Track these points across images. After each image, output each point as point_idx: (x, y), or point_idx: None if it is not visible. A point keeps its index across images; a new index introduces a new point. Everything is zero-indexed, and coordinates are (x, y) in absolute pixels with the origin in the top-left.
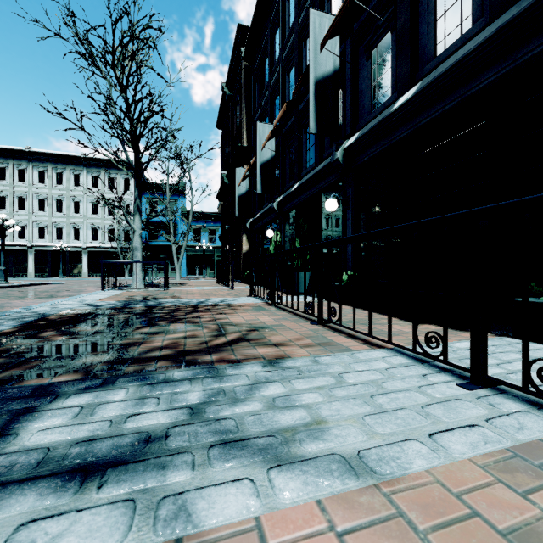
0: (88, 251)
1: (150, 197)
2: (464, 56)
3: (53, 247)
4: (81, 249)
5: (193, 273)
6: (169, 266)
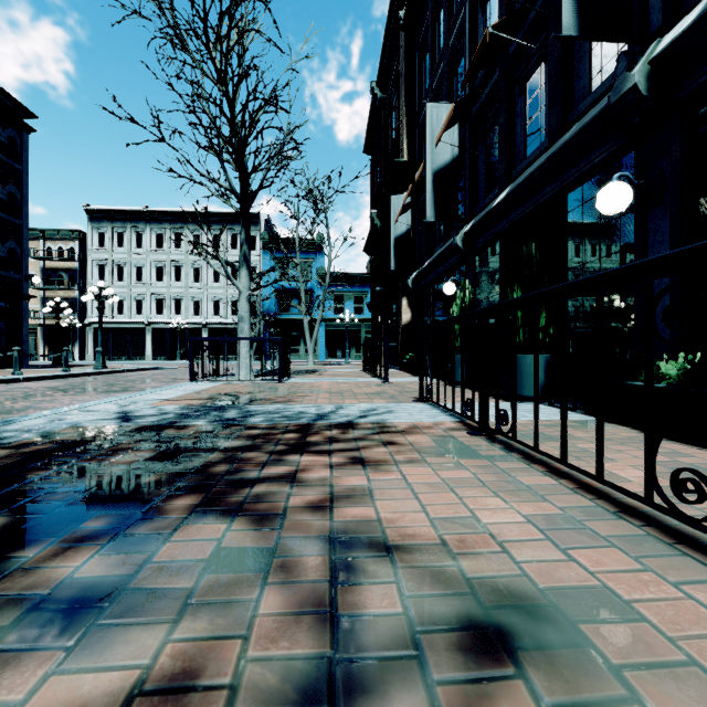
0: (209, 328)
1: (280, 257)
2: None
3: (170, 324)
4: (201, 325)
5: (334, 356)
6: (303, 347)
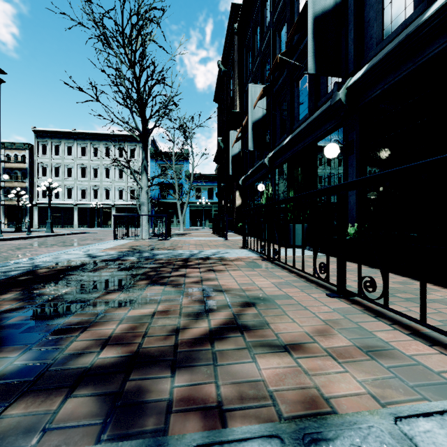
0: (116, 207)
1: (161, 163)
2: None
3: (91, 204)
4: (110, 206)
5: (195, 225)
6: (176, 219)
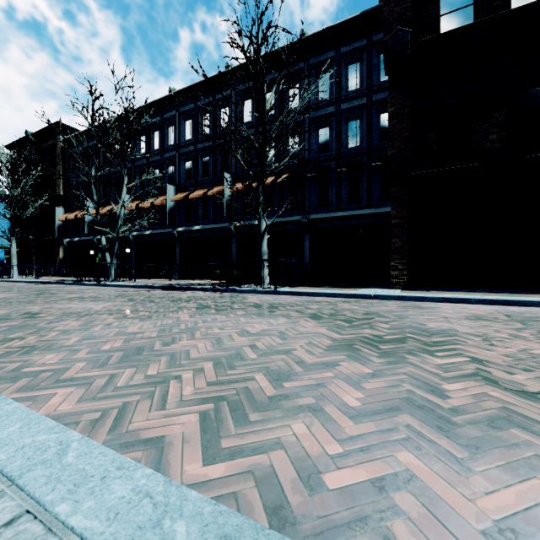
0: None
1: None
2: (157, 233)
3: None
4: None
5: None
6: None
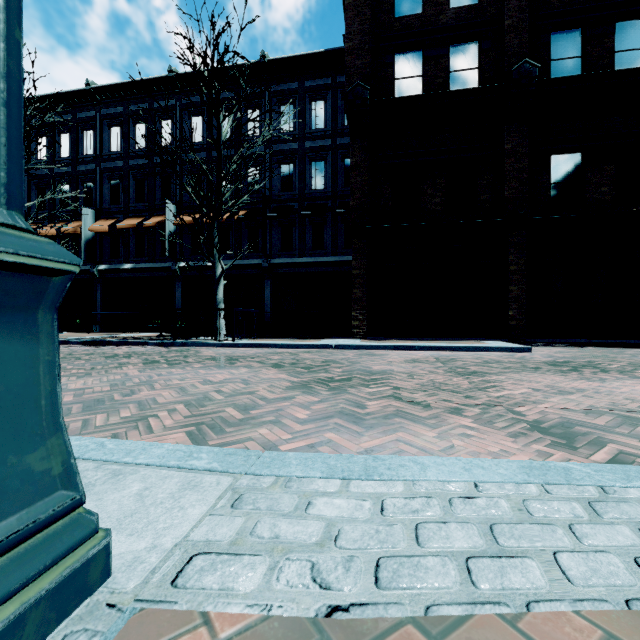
0: None
1: None
2: None
3: None
4: None
5: None
6: None
